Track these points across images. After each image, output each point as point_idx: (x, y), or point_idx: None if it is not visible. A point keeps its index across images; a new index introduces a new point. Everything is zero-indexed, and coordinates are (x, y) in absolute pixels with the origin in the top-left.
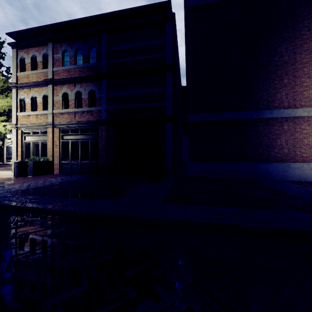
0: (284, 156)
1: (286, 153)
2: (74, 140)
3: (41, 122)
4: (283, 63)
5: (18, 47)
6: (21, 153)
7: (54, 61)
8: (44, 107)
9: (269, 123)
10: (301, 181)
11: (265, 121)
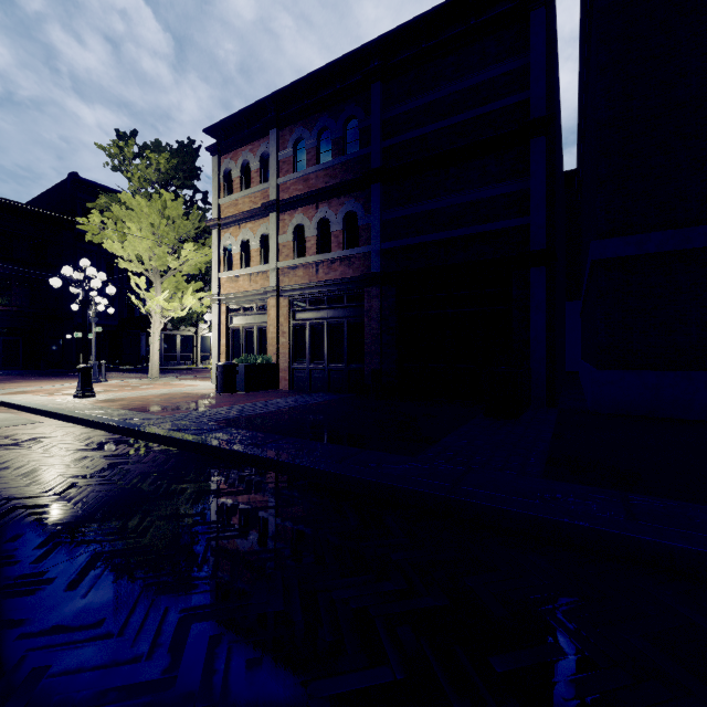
0: None
1: None
2: (315, 320)
3: (258, 287)
4: None
5: (221, 151)
6: (225, 349)
7: (279, 165)
8: (262, 257)
9: None
10: None
11: None
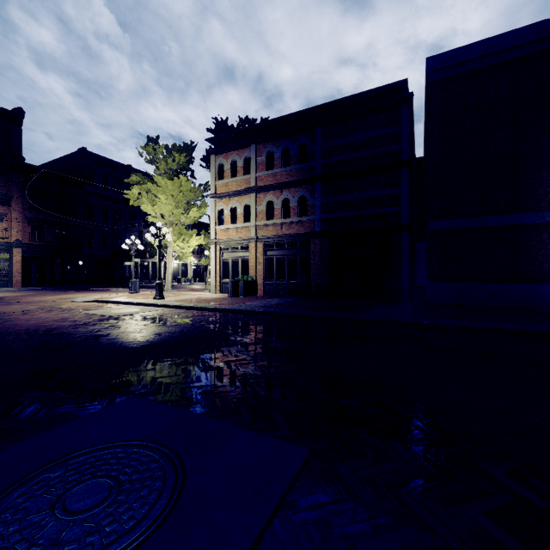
0: None
1: None
2: (280, 256)
3: (242, 236)
4: None
5: (217, 152)
6: (219, 272)
7: (257, 165)
8: (244, 218)
9: None
10: None
11: None
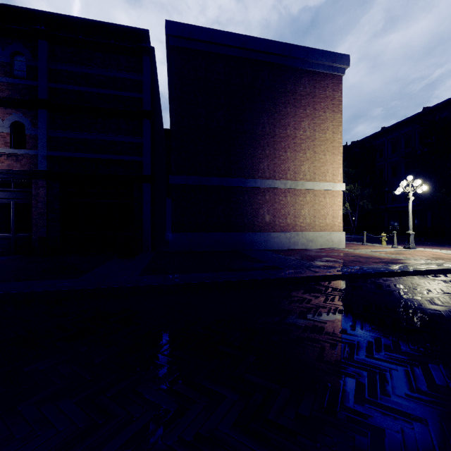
0: (266, 226)
1: (268, 223)
2: None
3: None
4: (265, 134)
5: None
6: None
7: None
8: None
9: (254, 192)
10: (279, 249)
11: (250, 190)
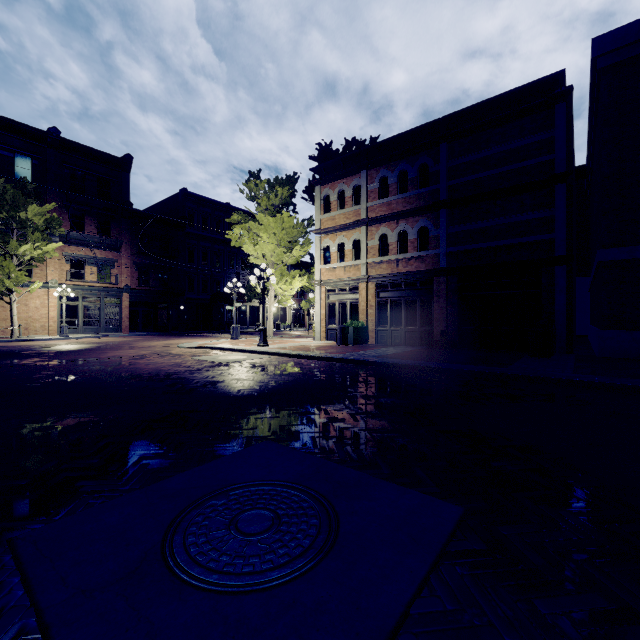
0: None
1: None
2: (395, 298)
3: (351, 275)
4: None
5: (322, 183)
6: (324, 317)
7: (368, 194)
8: (353, 255)
9: None
10: None
11: None
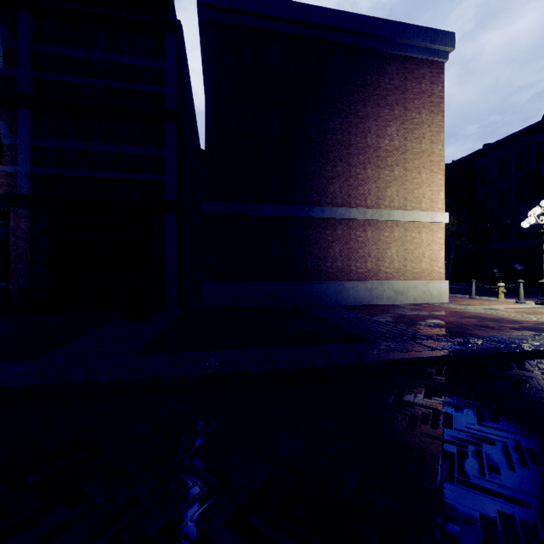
0: (338, 272)
1: (341, 268)
2: None
3: None
4: (337, 143)
5: None
6: None
7: None
8: None
9: (320, 225)
10: (356, 305)
11: (316, 222)
